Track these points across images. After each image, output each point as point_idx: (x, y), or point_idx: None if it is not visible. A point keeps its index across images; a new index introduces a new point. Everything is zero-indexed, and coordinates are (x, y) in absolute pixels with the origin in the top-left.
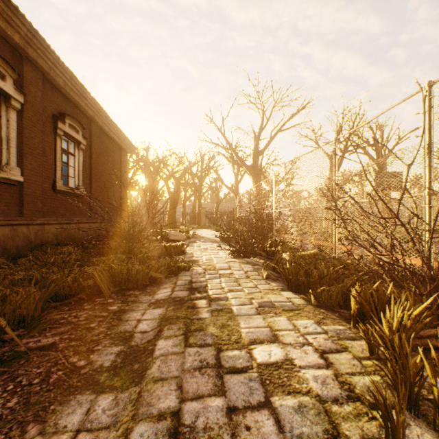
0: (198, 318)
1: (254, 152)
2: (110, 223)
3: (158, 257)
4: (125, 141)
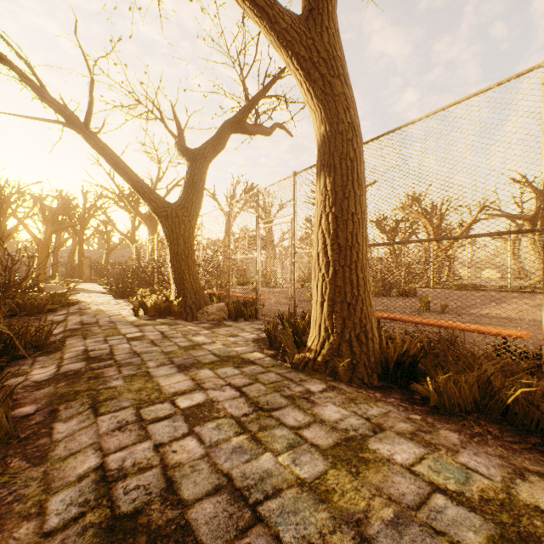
0: (87, 313)
1: None
2: None
3: None
4: None
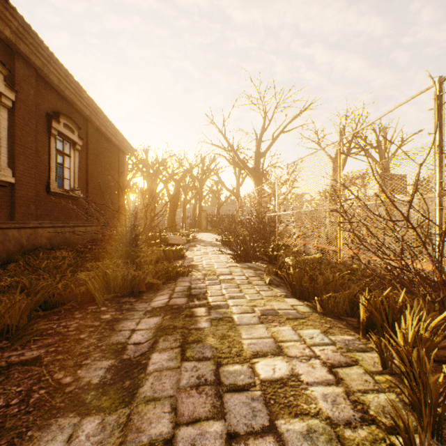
0: (196, 328)
1: (256, 154)
2: (106, 226)
3: (156, 262)
4: (123, 142)
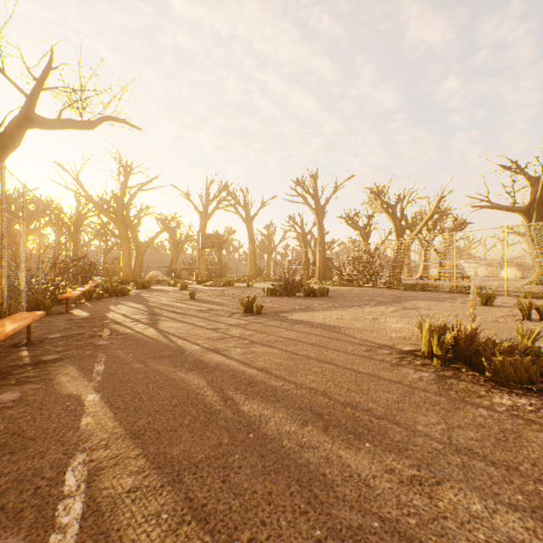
0: None
1: (119, 204)
2: None
3: None
4: None
